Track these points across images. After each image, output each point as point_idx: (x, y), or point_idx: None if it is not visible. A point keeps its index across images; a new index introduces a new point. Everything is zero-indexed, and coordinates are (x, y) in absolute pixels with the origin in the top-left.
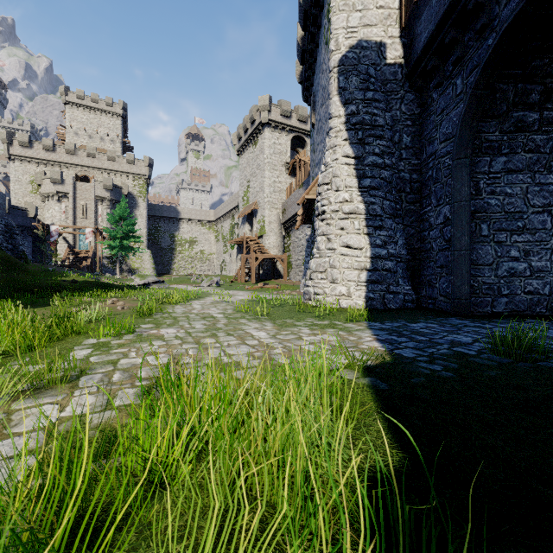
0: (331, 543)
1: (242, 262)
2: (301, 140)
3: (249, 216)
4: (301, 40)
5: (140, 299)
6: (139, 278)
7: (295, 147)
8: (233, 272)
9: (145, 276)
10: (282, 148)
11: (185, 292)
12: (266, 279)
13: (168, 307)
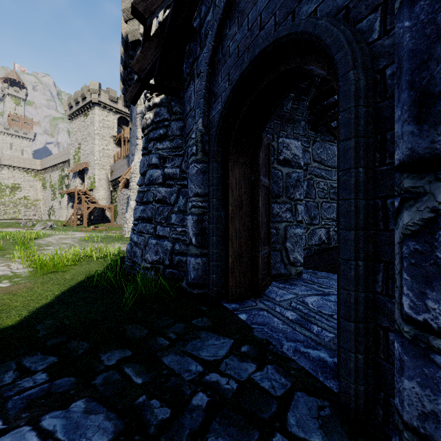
0: (113, 259)
1: (75, 210)
2: (126, 120)
3: (80, 172)
4: (123, 72)
5: (1, 237)
6: None
7: (121, 124)
8: (63, 217)
9: None
10: (110, 124)
11: (38, 232)
12: (96, 223)
13: (31, 241)
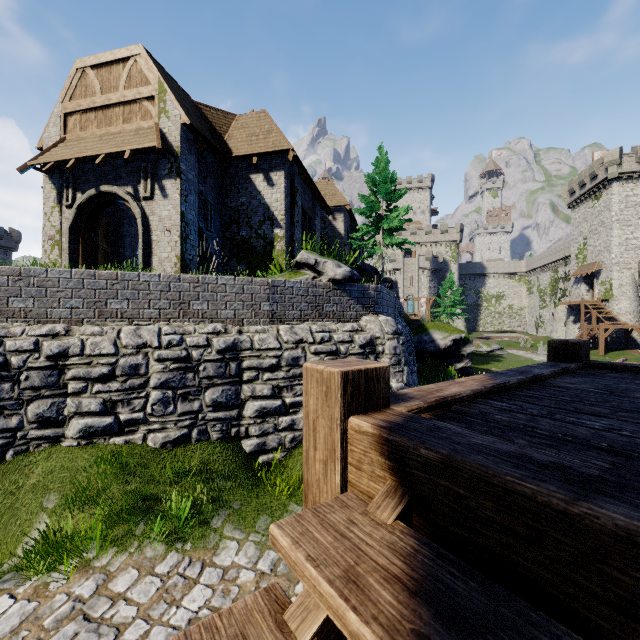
0: None
1: (584, 331)
2: None
3: (585, 275)
4: None
5: None
6: (486, 346)
7: None
8: (557, 332)
9: (489, 344)
10: (637, 198)
11: None
12: (615, 348)
13: None
